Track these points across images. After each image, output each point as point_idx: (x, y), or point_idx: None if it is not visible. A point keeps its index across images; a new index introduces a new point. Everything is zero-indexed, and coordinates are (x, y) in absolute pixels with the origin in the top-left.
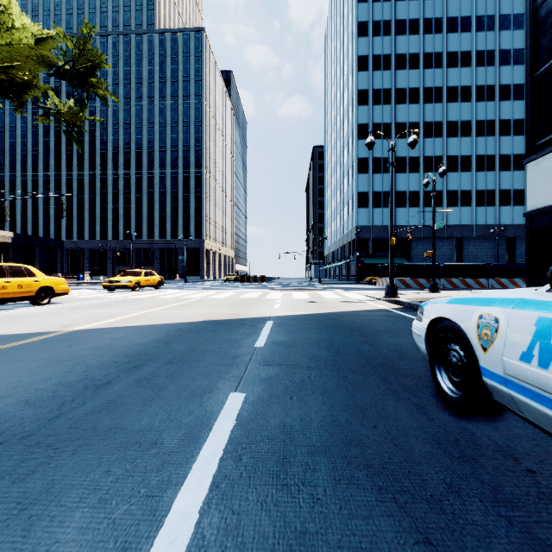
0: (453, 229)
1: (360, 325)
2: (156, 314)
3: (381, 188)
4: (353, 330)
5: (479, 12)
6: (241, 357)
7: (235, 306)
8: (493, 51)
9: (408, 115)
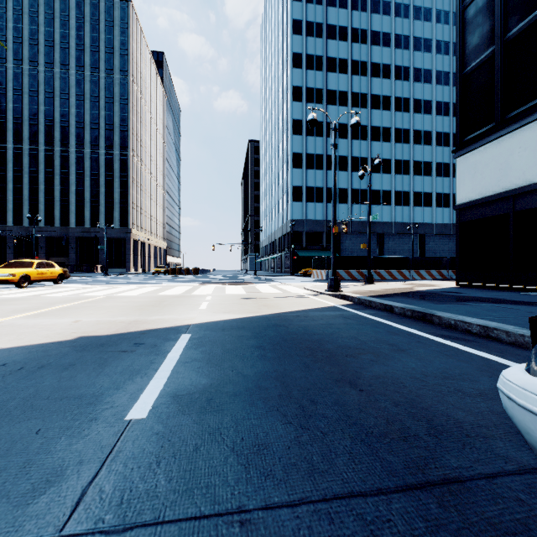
0: (376, 226)
1: (319, 336)
2: (1, 327)
3: (314, 183)
4: (312, 349)
5: (397, 31)
6: (59, 483)
7: (145, 308)
8: (408, 68)
9: (338, 116)
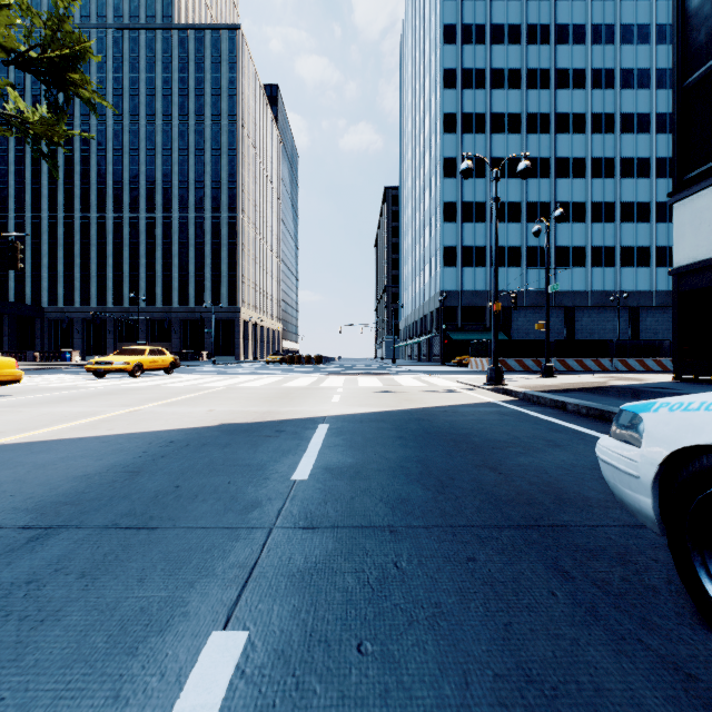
0: (563, 296)
1: (466, 431)
2: (146, 413)
3: (473, 242)
4: (456, 441)
5: (595, 20)
6: (261, 507)
7: (273, 399)
8: (613, 70)
9: (507, 148)
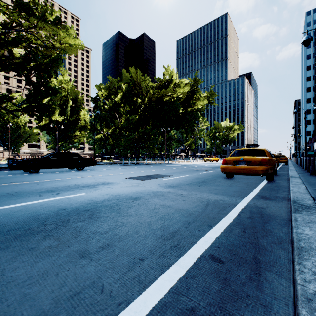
0: None
1: None
2: None
3: None
4: None
5: None
6: None
7: None
8: None
9: None
